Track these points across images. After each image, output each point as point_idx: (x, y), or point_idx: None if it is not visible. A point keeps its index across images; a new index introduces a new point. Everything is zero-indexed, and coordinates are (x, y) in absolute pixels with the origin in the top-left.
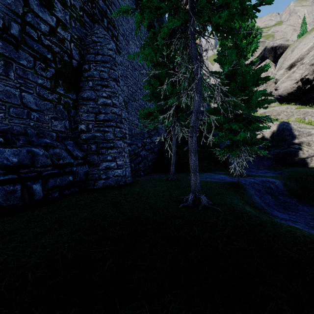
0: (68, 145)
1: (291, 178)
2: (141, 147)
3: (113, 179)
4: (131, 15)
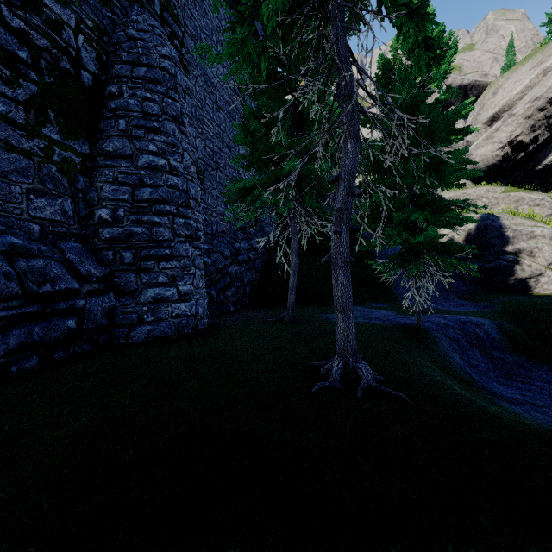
0: (69, 251)
1: (508, 315)
2: (230, 257)
3: (169, 324)
4: (210, 3)
